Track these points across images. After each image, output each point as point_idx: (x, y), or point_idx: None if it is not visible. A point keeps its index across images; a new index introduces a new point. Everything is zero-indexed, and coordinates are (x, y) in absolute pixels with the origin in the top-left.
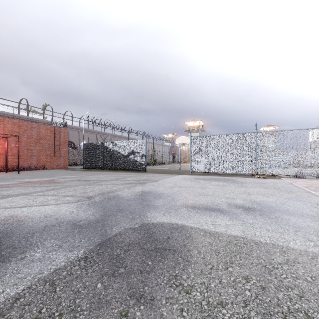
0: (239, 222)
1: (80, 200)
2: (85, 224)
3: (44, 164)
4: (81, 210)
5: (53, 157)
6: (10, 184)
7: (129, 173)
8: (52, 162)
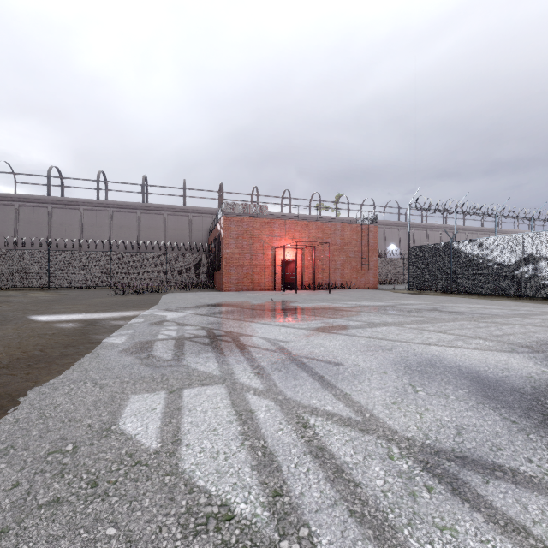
0: None
1: (518, 350)
2: None
3: (349, 281)
4: None
5: (359, 271)
6: (345, 307)
7: (530, 304)
8: (358, 278)
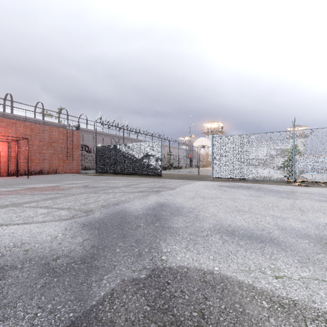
0: (321, 271)
1: (75, 216)
2: (63, 264)
3: (57, 168)
4: (69, 234)
5: (65, 161)
6: (10, 190)
7: (143, 179)
8: (64, 166)
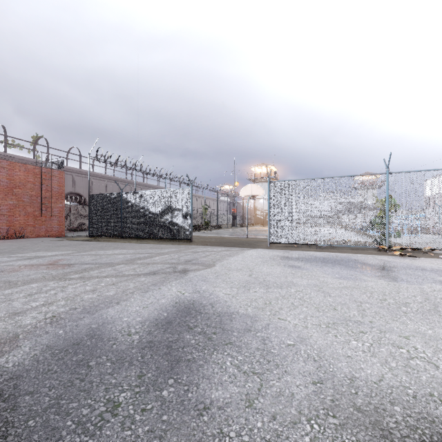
0: None
1: None
2: None
3: (22, 229)
4: None
5: (38, 218)
6: None
7: (162, 246)
8: (36, 225)
